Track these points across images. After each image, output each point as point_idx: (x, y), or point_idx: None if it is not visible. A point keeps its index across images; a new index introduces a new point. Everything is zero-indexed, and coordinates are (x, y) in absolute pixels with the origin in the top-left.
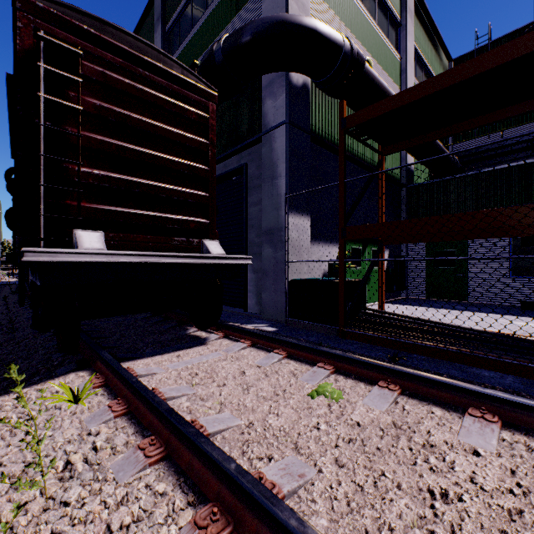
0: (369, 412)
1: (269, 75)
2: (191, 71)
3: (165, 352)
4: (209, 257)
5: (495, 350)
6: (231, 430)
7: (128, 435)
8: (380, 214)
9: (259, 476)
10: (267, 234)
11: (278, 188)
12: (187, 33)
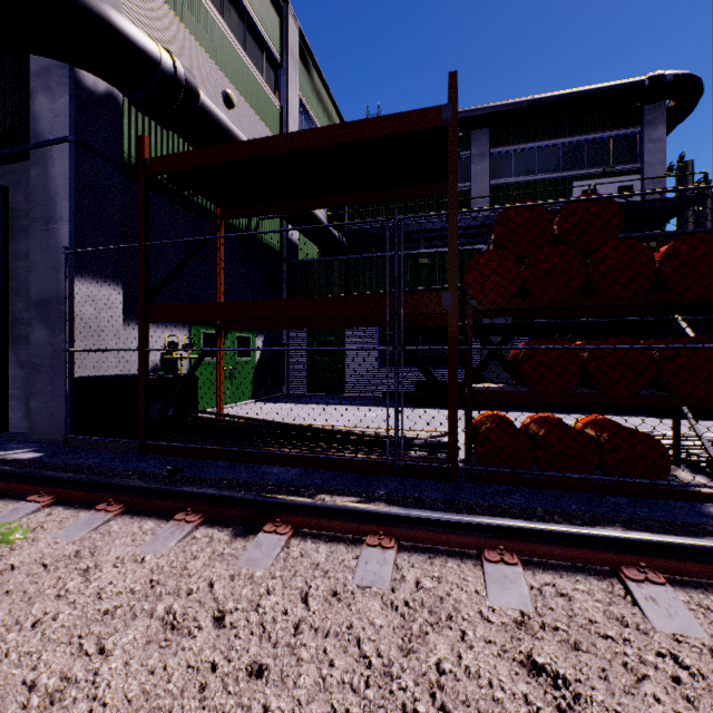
0: (48, 547)
1: (43, 57)
2: None
3: None
4: None
5: (295, 444)
6: None
7: None
8: (220, 292)
9: None
10: (40, 306)
11: (58, 237)
12: None
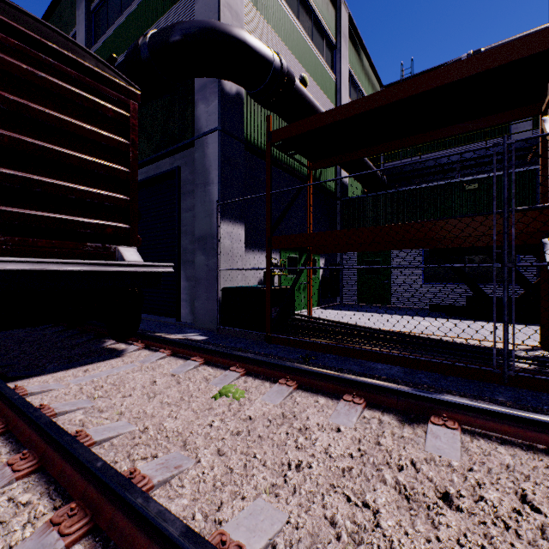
0: (263, 407)
1: (201, 79)
2: (108, 64)
3: (71, 367)
4: (123, 264)
5: (389, 346)
6: (122, 436)
7: (0, 454)
8: (309, 225)
9: (130, 471)
10: (200, 241)
11: (210, 194)
12: (116, 18)
